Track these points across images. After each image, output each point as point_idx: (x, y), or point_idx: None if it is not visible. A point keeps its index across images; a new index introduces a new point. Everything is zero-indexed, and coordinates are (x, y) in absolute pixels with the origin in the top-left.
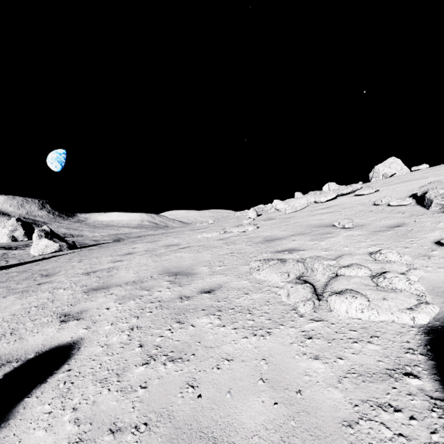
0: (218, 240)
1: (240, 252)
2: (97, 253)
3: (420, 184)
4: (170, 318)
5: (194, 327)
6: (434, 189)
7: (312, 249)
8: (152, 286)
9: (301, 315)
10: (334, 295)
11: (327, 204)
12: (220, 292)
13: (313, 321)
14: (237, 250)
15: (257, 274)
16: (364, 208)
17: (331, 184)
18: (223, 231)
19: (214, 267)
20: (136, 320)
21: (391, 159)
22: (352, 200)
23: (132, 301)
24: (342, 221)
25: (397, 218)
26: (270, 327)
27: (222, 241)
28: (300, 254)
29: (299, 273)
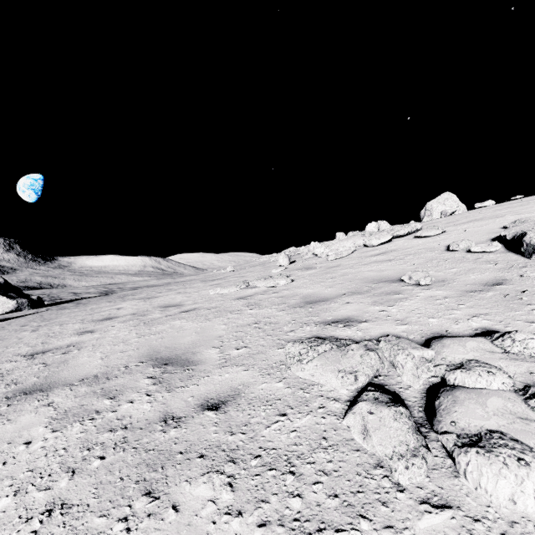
0: (238, 299)
1: (269, 322)
2: (66, 316)
3: (499, 224)
4: (133, 480)
5: (178, 512)
6: (534, 231)
7: (379, 320)
8: (122, 388)
9: (398, 484)
10: (472, 452)
11: (381, 248)
12: (235, 408)
13: (431, 508)
14: (265, 319)
15: (299, 369)
16: (435, 255)
17: (381, 222)
18: (245, 285)
19: (229, 350)
20: (66, 483)
21: (446, 195)
22: (414, 244)
23: (78, 425)
24: (414, 275)
25: (490, 271)
26: (338, 523)
27: (242, 300)
28: (363, 330)
29: (372, 373)
